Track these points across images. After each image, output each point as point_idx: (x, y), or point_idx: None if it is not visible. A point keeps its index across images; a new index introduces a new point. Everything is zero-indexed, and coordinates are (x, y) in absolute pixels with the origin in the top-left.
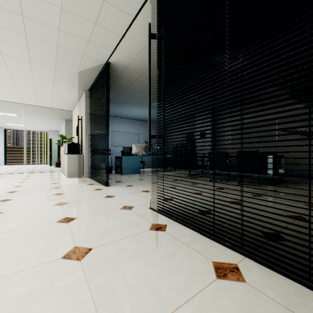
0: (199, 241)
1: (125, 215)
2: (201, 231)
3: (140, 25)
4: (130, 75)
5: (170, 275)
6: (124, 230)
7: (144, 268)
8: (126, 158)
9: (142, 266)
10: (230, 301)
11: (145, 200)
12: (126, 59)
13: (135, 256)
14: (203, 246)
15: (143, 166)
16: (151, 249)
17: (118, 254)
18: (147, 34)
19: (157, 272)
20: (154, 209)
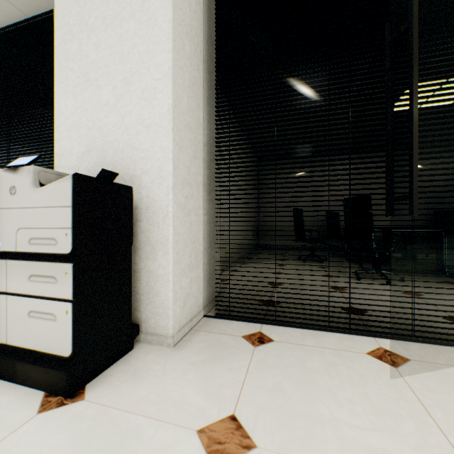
0: None
1: None
2: None
3: None
4: None
5: None
6: None
7: None
8: None
9: None
10: None
11: None
12: None
13: None
14: None
15: None
16: None
17: None
18: None
19: None
20: None
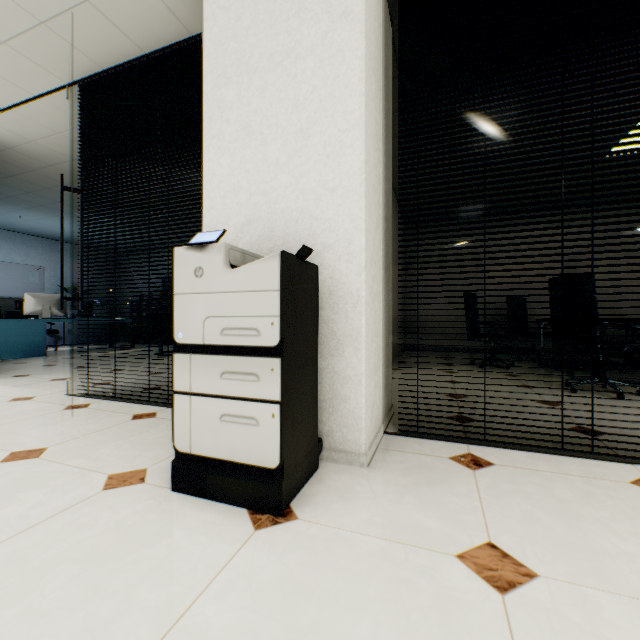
0: (129, 407)
1: (20, 405)
2: (136, 401)
3: (49, 108)
4: (22, 160)
5: (85, 426)
6: (23, 415)
7: (54, 428)
8: (7, 323)
9: (52, 428)
10: (135, 425)
11: (58, 389)
12: (13, 137)
13: (42, 425)
14: (131, 409)
15: (55, 341)
16: (65, 419)
17: (18, 428)
18: (64, 121)
19: (70, 427)
20: (75, 394)
